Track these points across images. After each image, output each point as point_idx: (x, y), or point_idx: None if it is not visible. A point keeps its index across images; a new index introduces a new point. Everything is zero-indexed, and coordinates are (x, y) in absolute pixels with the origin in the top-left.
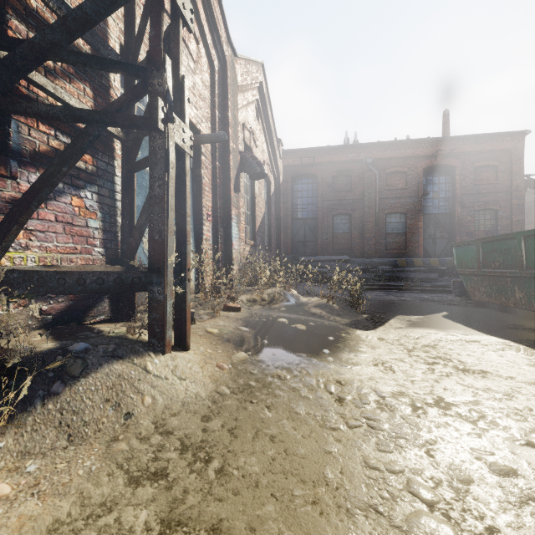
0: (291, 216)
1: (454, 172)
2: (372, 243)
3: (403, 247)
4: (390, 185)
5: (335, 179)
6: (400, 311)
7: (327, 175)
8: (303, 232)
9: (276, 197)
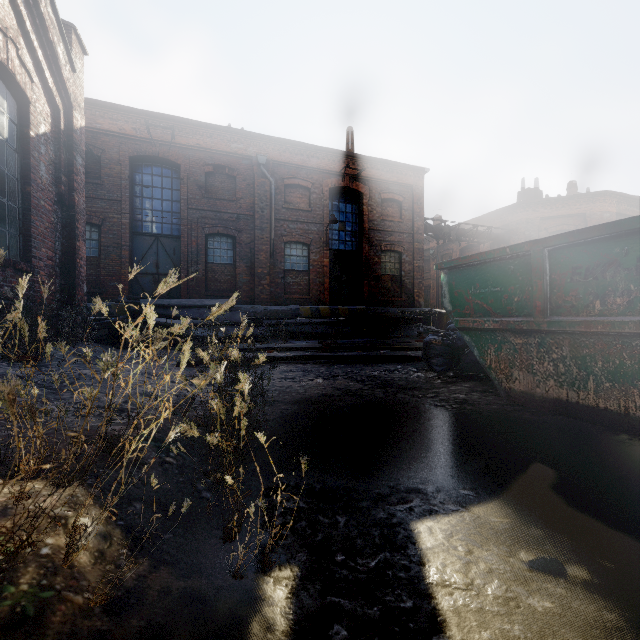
0: (130, 228)
1: (362, 201)
2: (266, 283)
3: (306, 290)
4: (290, 203)
5: (211, 177)
6: (392, 467)
7: (196, 167)
8: (153, 258)
9: (58, 152)
